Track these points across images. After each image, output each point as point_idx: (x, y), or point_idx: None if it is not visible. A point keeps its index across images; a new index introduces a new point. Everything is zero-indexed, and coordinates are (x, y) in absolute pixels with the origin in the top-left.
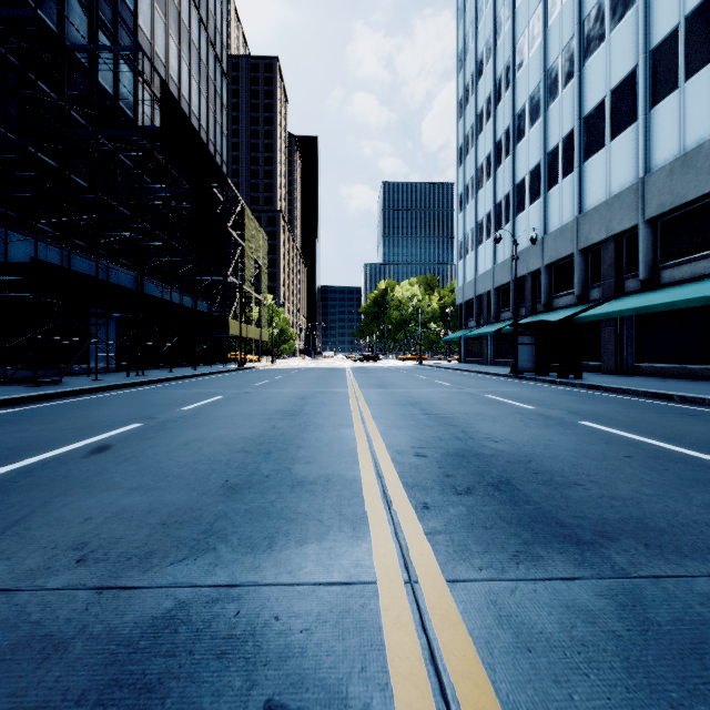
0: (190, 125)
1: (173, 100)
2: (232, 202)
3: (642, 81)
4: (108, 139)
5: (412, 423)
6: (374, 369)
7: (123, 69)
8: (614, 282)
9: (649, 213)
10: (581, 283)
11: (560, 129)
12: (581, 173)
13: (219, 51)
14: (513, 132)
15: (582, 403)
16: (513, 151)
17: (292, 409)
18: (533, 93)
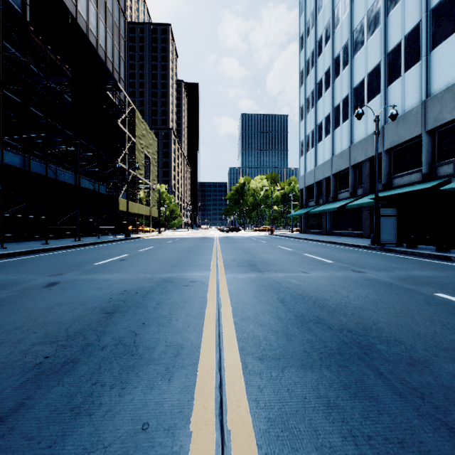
0: (72, 19)
1: None
2: (124, 105)
3: None
4: None
5: None
6: (238, 239)
7: None
8: None
9: None
10: (428, 161)
11: (402, 28)
12: (428, 61)
13: None
14: (351, 45)
15: None
16: (351, 61)
17: None
18: (371, 7)
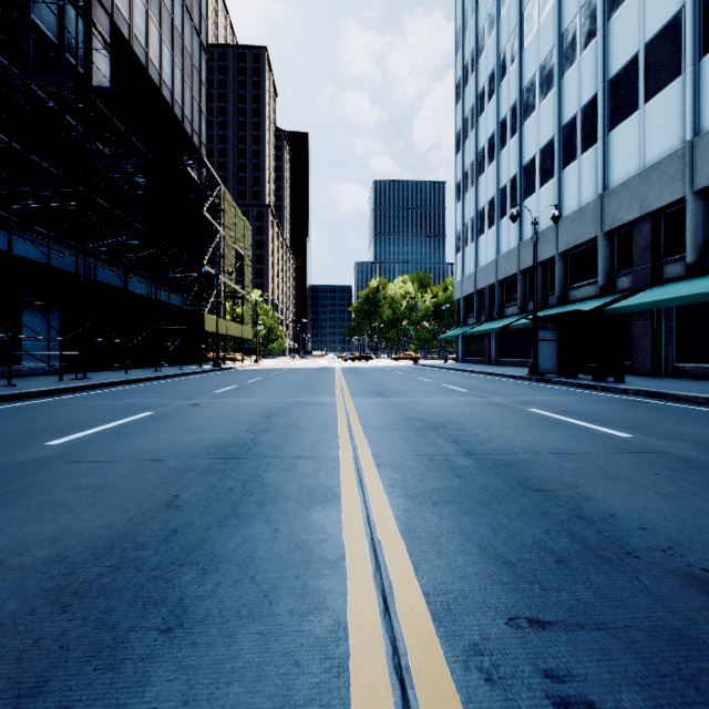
0: (152, 85)
1: (129, 50)
2: (209, 184)
3: (690, 25)
4: (49, 94)
5: (455, 482)
6: (367, 370)
7: (72, 16)
8: (649, 268)
9: (700, 182)
10: (606, 271)
11: (579, 97)
12: (606, 144)
13: (197, 21)
14: (520, 108)
15: (686, 424)
16: (520, 129)
17: (239, 442)
18: (544, 62)
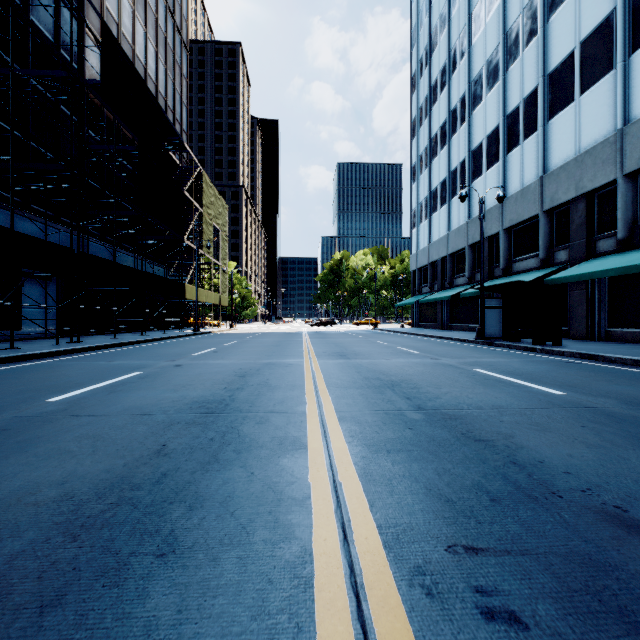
0: (139, 79)
1: (118, 47)
2: (190, 167)
3: (621, 25)
4: (46, 87)
5: (407, 434)
6: (331, 334)
7: (67, 17)
8: (584, 243)
9: (629, 166)
10: (546, 245)
11: (521, 89)
12: (546, 132)
13: (178, 21)
14: (469, 99)
15: (613, 382)
16: (469, 117)
17: (218, 399)
18: (490, 57)
